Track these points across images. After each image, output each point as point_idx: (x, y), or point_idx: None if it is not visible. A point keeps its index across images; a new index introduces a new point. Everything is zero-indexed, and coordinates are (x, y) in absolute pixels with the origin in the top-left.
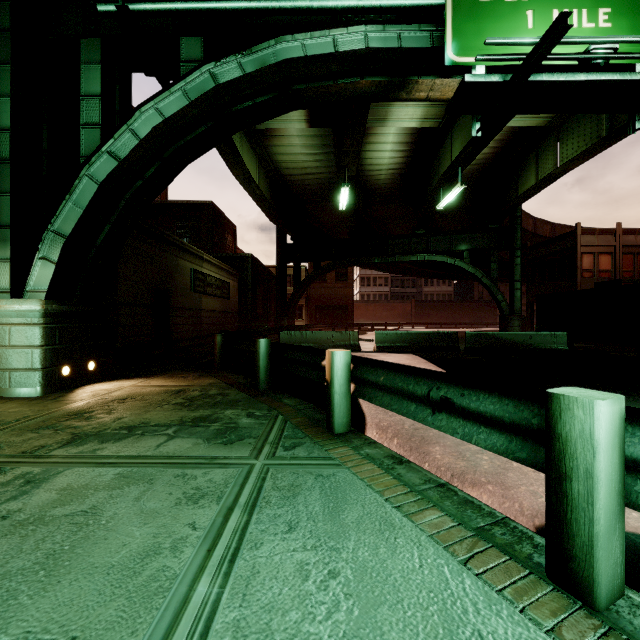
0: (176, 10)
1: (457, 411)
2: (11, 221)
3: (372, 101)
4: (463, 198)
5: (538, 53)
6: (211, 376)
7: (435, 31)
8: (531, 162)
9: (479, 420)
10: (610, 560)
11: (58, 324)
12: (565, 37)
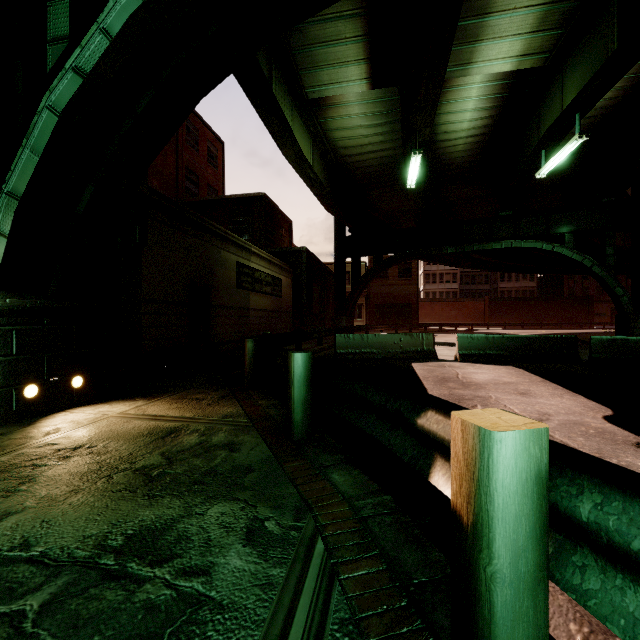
0: None
1: None
2: None
3: None
4: (563, 168)
5: None
6: (234, 399)
7: None
8: None
9: None
10: None
11: (17, 326)
12: None
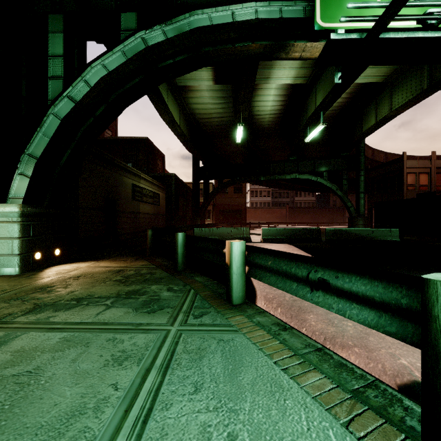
0: None
1: (332, 290)
2: None
3: (260, 60)
4: (323, 134)
5: (389, 13)
6: (144, 260)
7: (307, 6)
8: (372, 108)
9: (351, 298)
10: None
11: (32, 222)
12: (409, 1)
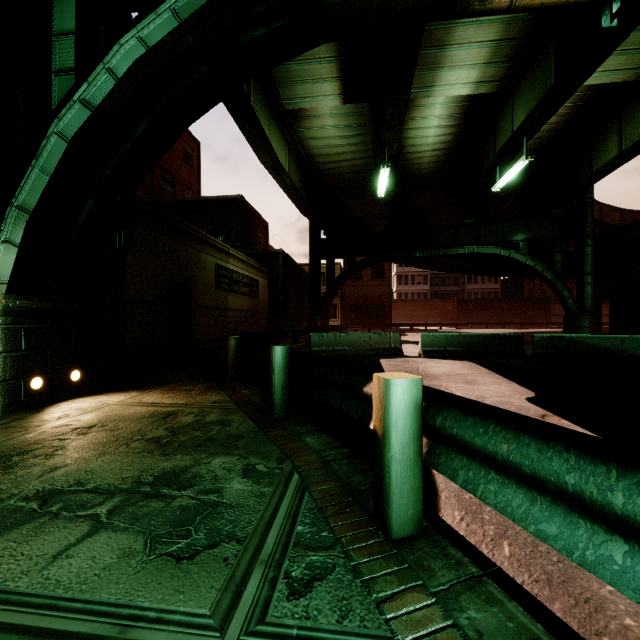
0: None
1: None
2: None
3: (429, 20)
4: (519, 181)
5: None
6: (220, 390)
7: None
8: (611, 129)
9: None
10: None
11: (25, 325)
12: None
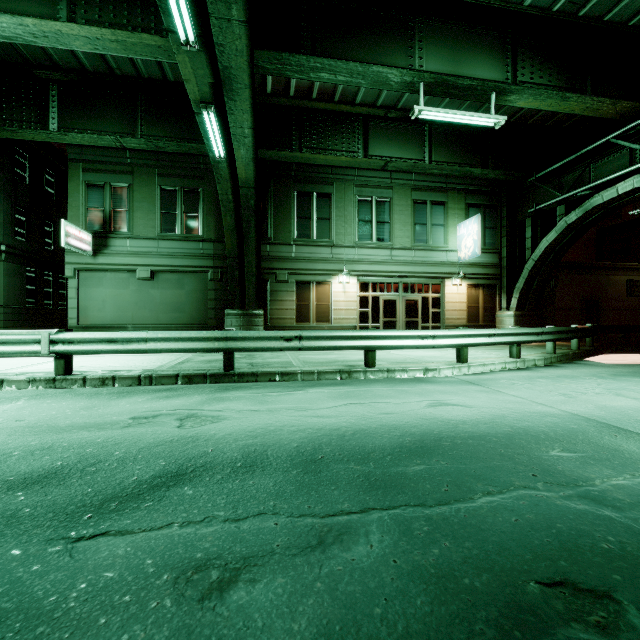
0: (552, 203)
1: (567, 335)
2: (506, 286)
3: None
4: None
5: None
6: (583, 343)
7: None
8: None
9: (566, 336)
10: (548, 347)
11: (519, 318)
12: None
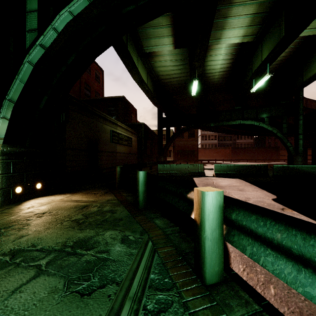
0: None
1: None
2: None
3: None
4: (264, 87)
5: None
6: (112, 193)
7: None
8: (313, 59)
9: None
10: None
11: (12, 160)
12: None
